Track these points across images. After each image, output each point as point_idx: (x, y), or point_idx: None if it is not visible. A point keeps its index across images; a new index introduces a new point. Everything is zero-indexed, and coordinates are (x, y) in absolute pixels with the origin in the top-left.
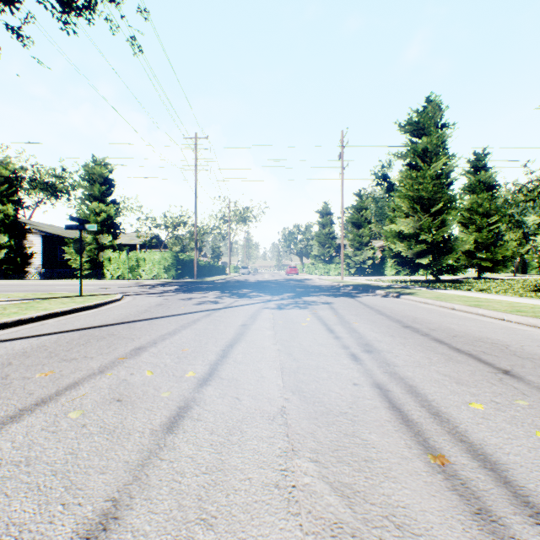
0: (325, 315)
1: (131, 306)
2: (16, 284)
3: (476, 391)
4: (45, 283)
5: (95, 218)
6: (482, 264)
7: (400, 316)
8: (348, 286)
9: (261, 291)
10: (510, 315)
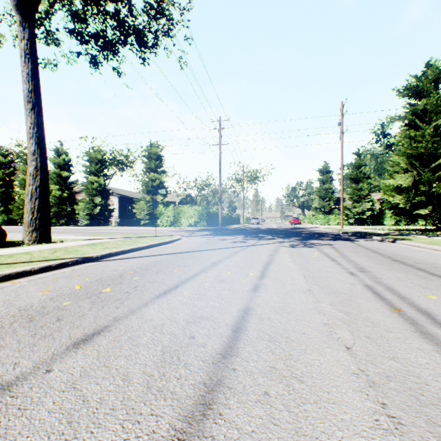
0: (328, 252)
1: (189, 243)
2: (108, 229)
3: (435, 292)
4: (124, 229)
5: (152, 184)
6: None
7: (391, 254)
8: (347, 233)
9: (274, 236)
10: None
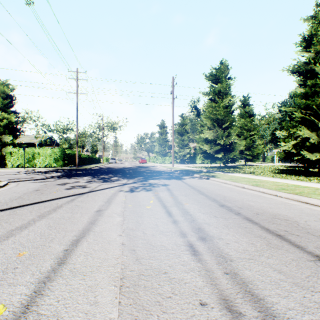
0: (164, 197)
1: (8, 193)
2: None
3: None
4: None
5: None
6: (247, 157)
7: (214, 195)
8: (177, 171)
9: (121, 176)
10: (281, 193)
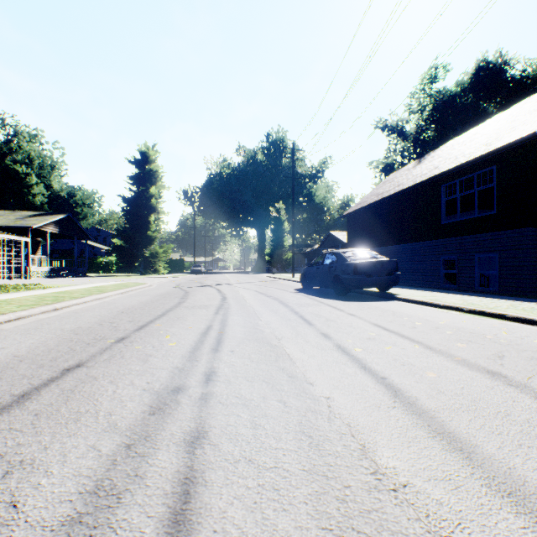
0: None
1: None
2: None
3: (152, 351)
4: None
5: None
6: None
7: None
8: None
9: None
10: None
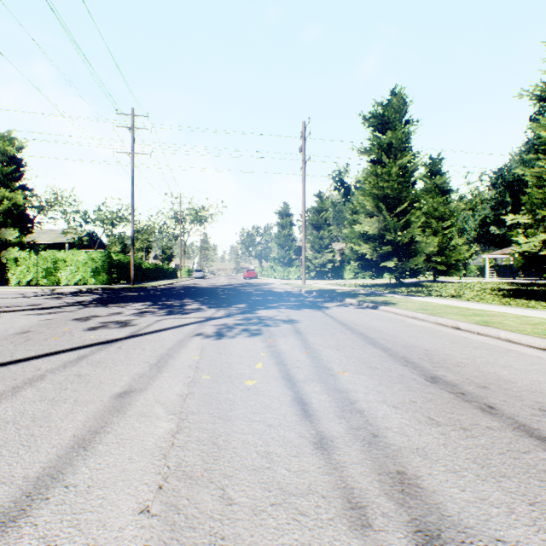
0: (288, 352)
1: None
2: None
3: None
4: None
5: None
6: (438, 268)
7: (403, 348)
8: (312, 292)
9: (206, 301)
10: None
